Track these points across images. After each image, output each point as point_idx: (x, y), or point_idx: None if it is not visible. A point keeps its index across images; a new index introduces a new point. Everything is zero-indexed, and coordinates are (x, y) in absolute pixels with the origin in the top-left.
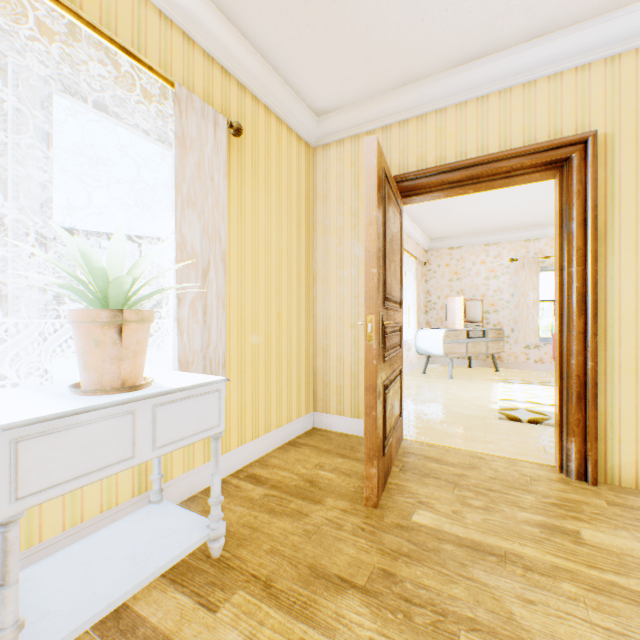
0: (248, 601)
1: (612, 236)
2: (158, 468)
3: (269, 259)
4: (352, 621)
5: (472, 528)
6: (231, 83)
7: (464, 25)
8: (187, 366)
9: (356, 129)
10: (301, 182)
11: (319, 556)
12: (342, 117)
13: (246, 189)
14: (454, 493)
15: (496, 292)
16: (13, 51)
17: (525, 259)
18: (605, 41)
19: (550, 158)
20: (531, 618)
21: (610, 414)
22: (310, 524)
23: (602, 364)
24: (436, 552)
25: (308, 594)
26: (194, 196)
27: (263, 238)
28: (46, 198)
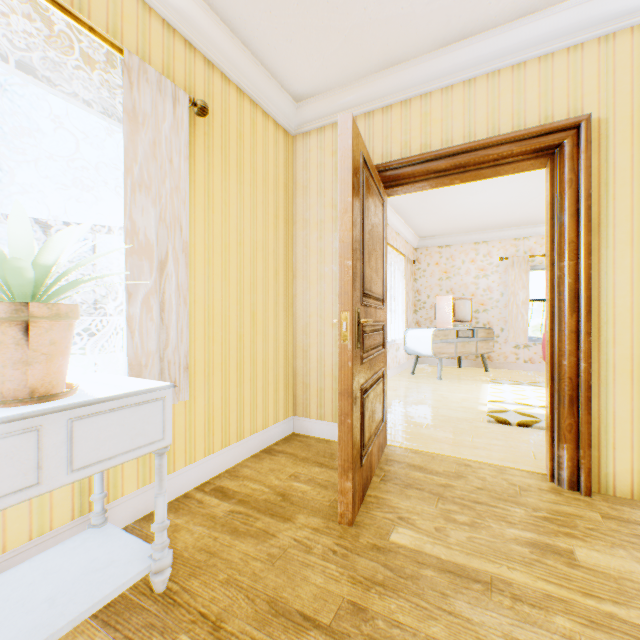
0: None
1: (606, 228)
2: (100, 487)
3: (242, 253)
4: None
5: (456, 549)
6: (196, 58)
7: None
8: (139, 369)
9: (337, 115)
10: (279, 172)
11: (281, 587)
12: (322, 102)
13: (215, 175)
14: (438, 507)
15: (486, 291)
16: None
17: (515, 258)
18: (599, 18)
19: (541, 144)
20: None
21: (604, 419)
22: (276, 547)
23: (596, 365)
24: (415, 579)
25: (263, 638)
26: (148, 178)
27: (235, 230)
28: None
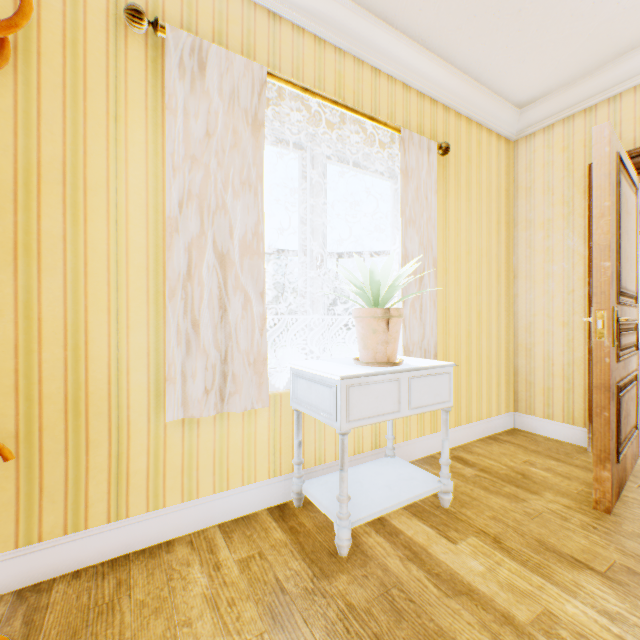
0: (481, 545)
1: None
2: (391, 431)
3: (469, 260)
4: (593, 593)
5: None
6: (437, 109)
7: None
8: (408, 354)
9: (569, 110)
10: (500, 180)
11: (545, 535)
12: (551, 102)
13: (449, 199)
14: None
15: None
16: (310, 144)
17: None
18: None
19: None
20: None
21: None
22: (529, 508)
23: None
24: None
25: (539, 559)
26: (413, 215)
27: (464, 241)
28: (324, 235)
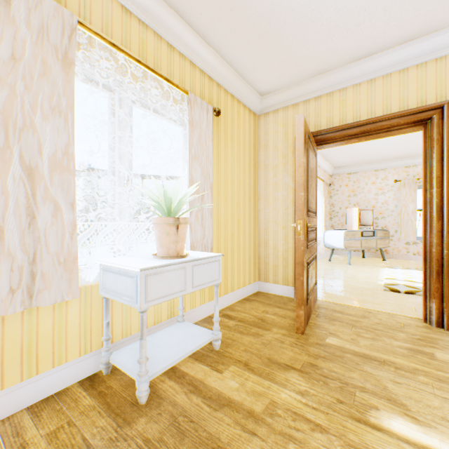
0: (237, 370)
1: None
2: (182, 303)
3: (233, 187)
4: (294, 382)
5: (363, 347)
6: (213, 84)
7: (358, 39)
8: (194, 249)
9: (286, 103)
10: (251, 138)
11: (272, 354)
12: (277, 96)
13: (221, 146)
14: (352, 330)
15: (383, 204)
16: (118, 88)
17: (406, 180)
18: None
19: (417, 118)
20: (398, 389)
21: None
22: (264, 340)
23: None
24: (341, 357)
25: (269, 370)
26: (197, 154)
27: (230, 174)
28: (131, 160)
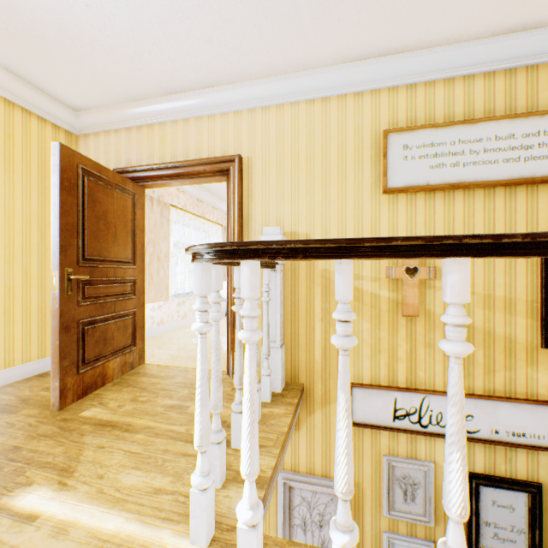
0: None
1: (252, 222)
2: None
3: (12, 225)
4: None
5: (119, 413)
6: None
7: (153, 71)
8: None
9: (107, 126)
10: None
11: None
12: (95, 115)
13: None
14: (135, 394)
15: None
16: None
17: None
18: (246, 99)
19: (220, 168)
20: (92, 455)
21: None
22: None
23: None
24: (72, 431)
25: None
26: None
27: (3, 207)
28: None
